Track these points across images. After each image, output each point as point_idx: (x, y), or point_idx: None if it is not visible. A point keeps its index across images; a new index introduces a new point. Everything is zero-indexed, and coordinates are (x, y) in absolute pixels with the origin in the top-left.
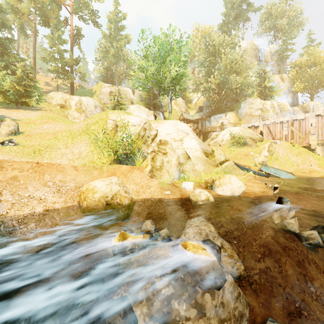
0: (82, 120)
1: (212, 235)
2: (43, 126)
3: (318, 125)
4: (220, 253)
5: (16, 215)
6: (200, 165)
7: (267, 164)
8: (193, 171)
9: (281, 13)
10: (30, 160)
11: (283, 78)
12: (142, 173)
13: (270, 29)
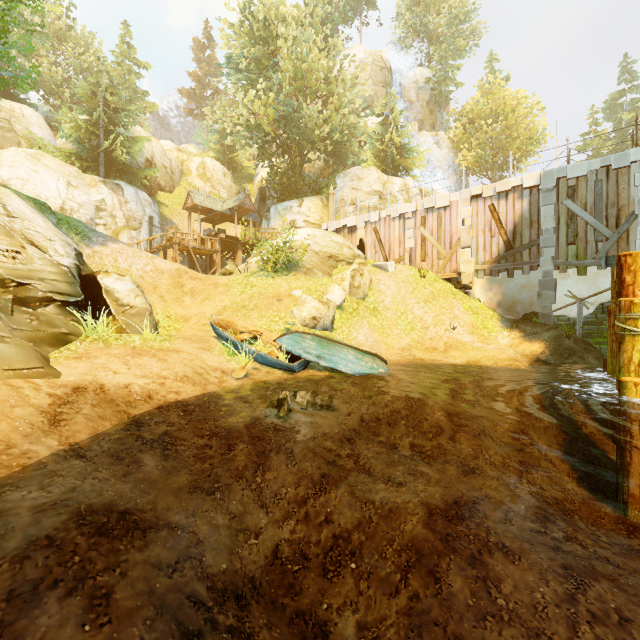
0: None
1: None
2: None
3: (477, 224)
4: None
5: None
6: None
7: (328, 325)
8: None
9: (435, 0)
10: None
11: (440, 139)
12: None
13: (415, 32)
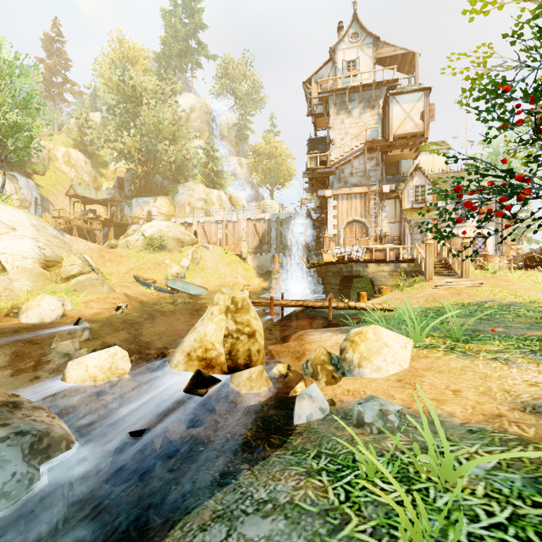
0: None
1: None
2: None
3: (249, 231)
4: None
5: None
6: (26, 282)
7: (183, 276)
8: (6, 292)
9: (239, 77)
10: None
11: (242, 163)
12: None
13: (228, 91)
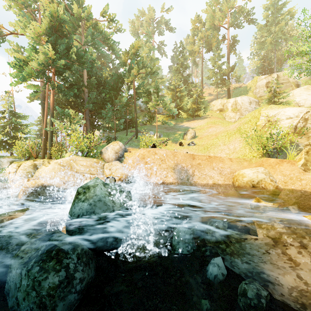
0: (237, 118)
1: None
2: (209, 130)
3: None
4: None
5: (200, 183)
6: None
7: None
8: None
9: None
10: (202, 154)
11: None
12: (293, 166)
13: None
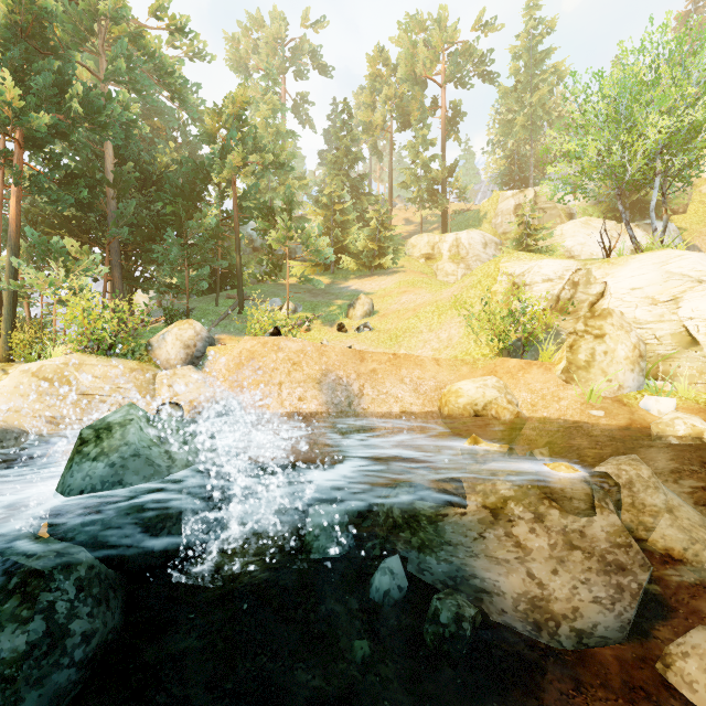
0: (460, 276)
1: (642, 483)
2: (401, 299)
3: None
4: (618, 493)
5: (376, 412)
6: None
7: None
8: (701, 377)
9: None
10: (386, 350)
11: None
12: (547, 374)
13: None
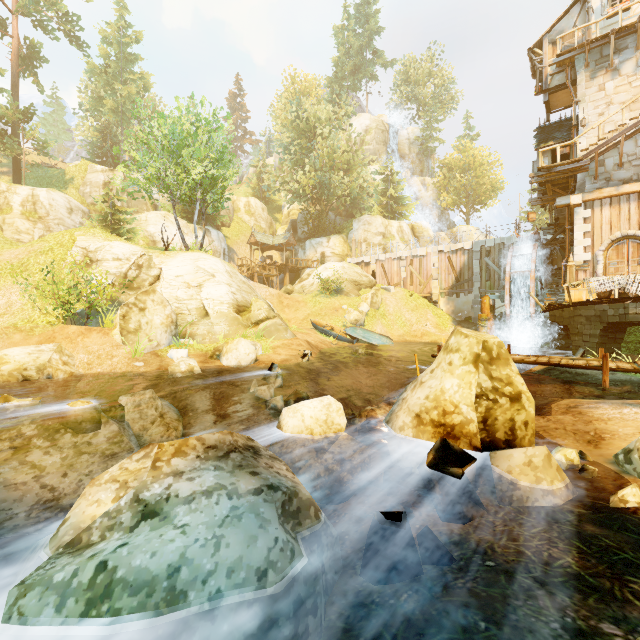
0: (38, 237)
1: (146, 403)
2: None
3: (441, 266)
4: (122, 411)
5: None
6: (224, 326)
7: (363, 323)
8: (209, 335)
9: (423, 78)
10: None
11: (426, 183)
12: (105, 338)
13: (408, 99)
